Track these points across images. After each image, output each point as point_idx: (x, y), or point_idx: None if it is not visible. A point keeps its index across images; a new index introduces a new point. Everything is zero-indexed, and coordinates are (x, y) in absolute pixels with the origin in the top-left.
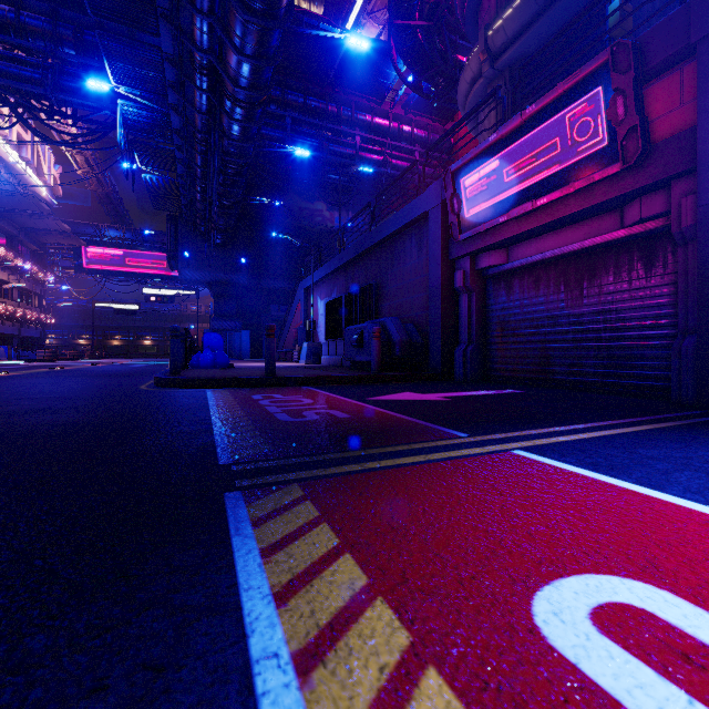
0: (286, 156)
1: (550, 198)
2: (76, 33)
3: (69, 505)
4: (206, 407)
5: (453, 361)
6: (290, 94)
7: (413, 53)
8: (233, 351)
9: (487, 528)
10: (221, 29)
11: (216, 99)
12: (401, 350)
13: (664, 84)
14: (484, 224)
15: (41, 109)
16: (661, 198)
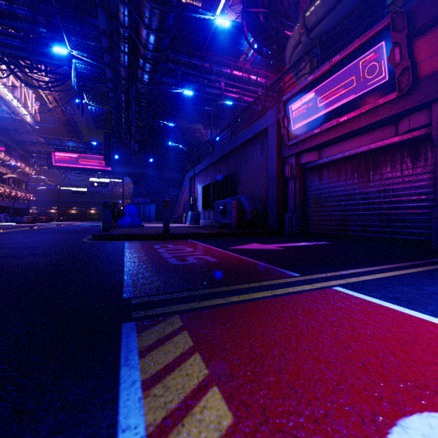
0: (178, 96)
1: (348, 116)
2: (47, 18)
3: (1, 334)
4: (122, 253)
5: (284, 223)
6: (180, 56)
7: (257, 29)
8: (145, 217)
9: (329, 359)
10: (136, 13)
11: (133, 58)
12: (250, 216)
13: (426, 39)
14: (304, 134)
15: (25, 66)
16: (424, 115)
